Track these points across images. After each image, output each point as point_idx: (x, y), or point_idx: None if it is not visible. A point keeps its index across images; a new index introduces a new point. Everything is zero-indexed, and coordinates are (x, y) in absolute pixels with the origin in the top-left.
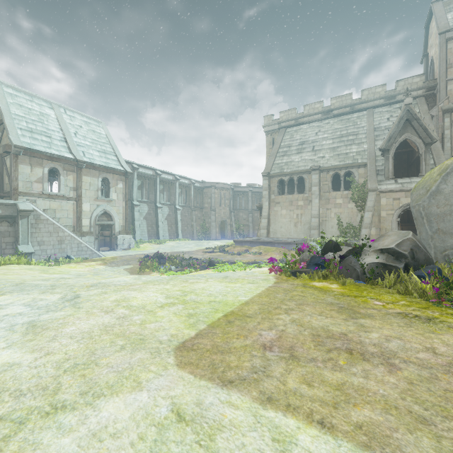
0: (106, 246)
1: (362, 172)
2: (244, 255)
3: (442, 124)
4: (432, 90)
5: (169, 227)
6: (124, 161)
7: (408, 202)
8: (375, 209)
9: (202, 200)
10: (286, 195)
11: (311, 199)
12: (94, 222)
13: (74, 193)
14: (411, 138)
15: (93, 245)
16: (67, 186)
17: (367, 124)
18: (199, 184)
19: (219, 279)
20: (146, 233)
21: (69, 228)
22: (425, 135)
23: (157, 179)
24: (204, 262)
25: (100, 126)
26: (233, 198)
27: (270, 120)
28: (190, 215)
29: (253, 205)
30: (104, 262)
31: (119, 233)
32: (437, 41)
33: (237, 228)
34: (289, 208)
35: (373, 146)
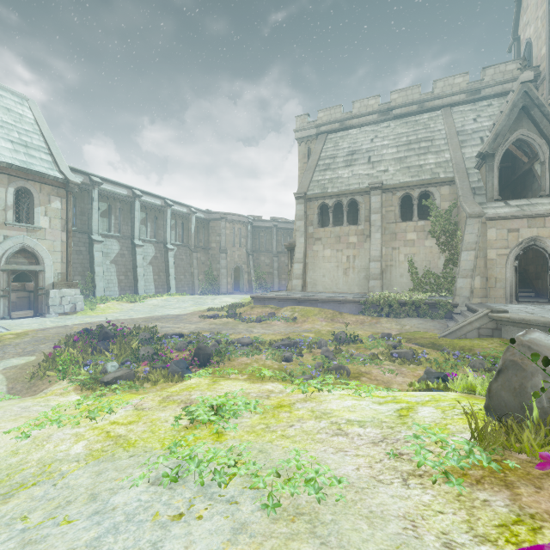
0: (32, 309)
1: (446, 192)
2: (268, 323)
3: None
4: (533, 82)
5: (155, 276)
6: (66, 164)
7: (534, 236)
8: (480, 247)
9: (208, 238)
10: (331, 228)
11: (370, 233)
12: None
13: None
14: (527, 137)
15: None
16: None
17: (446, 126)
18: (204, 214)
19: None
20: (116, 286)
21: None
22: None
23: (135, 203)
24: (192, 344)
25: (25, 105)
26: (252, 236)
27: (305, 122)
28: (189, 258)
29: (279, 246)
30: None
31: (53, 286)
32: (541, 12)
33: (257, 277)
34: (336, 247)
35: (460, 154)
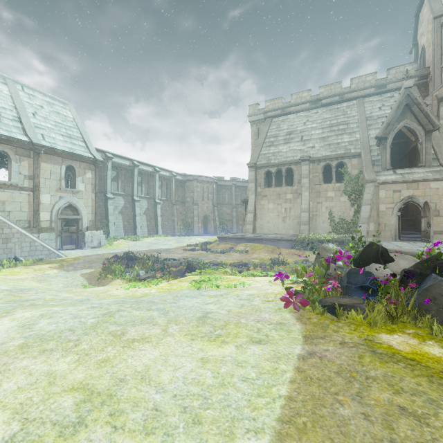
0: (73, 244)
1: (356, 163)
2: (229, 254)
3: (437, 114)
4: (425, 79)
5: (148, 222)
6: (94, 147)
7: (410, 195)
8: (374, 203)
9: (184, 194)
10: (273, 188)
11: (301, 192)
12: (56, 216)
13: (30, 182)
14: (410, 125)
15: (54, 243)
16: (20, 174)
17: (358, 113)
18: (181, 177)
19: (190, 327)
20: (122, 229)
21: (22, 224)
22: (426, 121)
23: (134, 170)
24: (182, 264)
25: (67, 108)
26: (217, 192)
27: (256, 110)
28: (171, 209)
29: (237, 200)
30: (60, 265)
31: (87, 229)
32: (430, 27)
33: (220, 223)
34: (277, 202)
35: (366, 135)
